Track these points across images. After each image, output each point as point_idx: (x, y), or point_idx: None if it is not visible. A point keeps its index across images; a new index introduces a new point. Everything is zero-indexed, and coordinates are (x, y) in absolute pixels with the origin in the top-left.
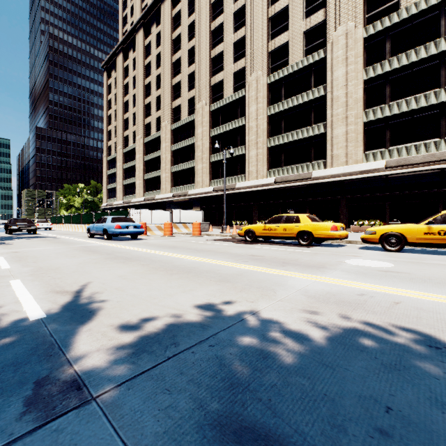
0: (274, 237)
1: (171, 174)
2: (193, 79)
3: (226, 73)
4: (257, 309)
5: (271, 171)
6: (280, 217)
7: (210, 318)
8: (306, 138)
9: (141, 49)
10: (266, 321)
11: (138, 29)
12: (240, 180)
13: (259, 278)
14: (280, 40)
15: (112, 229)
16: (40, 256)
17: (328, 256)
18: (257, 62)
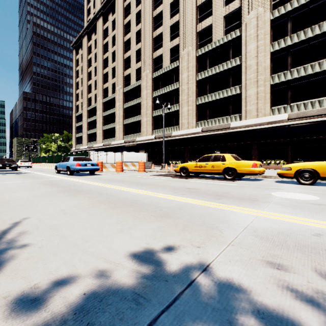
0: (204, 172)
1: (123, 126)
2: (139, 54)
3: (165, 49)
4: (207, 260)
5: (199, 122)
6: (209, 156)
7: (148, 278)
8: (225, 97)
9: (101, 32)
10: (225, 286)
11: (98, 17)
12: (175, 130)
13: (199, 212)
14: (206, 23)
15: (73, 166)
16: (3, 189)
17: (254, 189)
18: (188, 40)
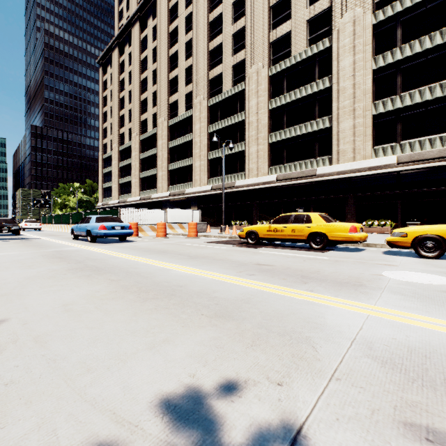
0: (281, 239)
1: (167, 172)
2: (190, 73)
3: (225, 66)
4: (297, 418)
5: (272, 168)
6: (287, 216)
7: None
8: (310, 133)
9: (137, 43)
10: None
11: (134, 23)
12: (239, 178)
13: (277, 309)
14: (282, 30)
15: (96, 230)
16: None
17: (355, 266)
18: (258, 53)
